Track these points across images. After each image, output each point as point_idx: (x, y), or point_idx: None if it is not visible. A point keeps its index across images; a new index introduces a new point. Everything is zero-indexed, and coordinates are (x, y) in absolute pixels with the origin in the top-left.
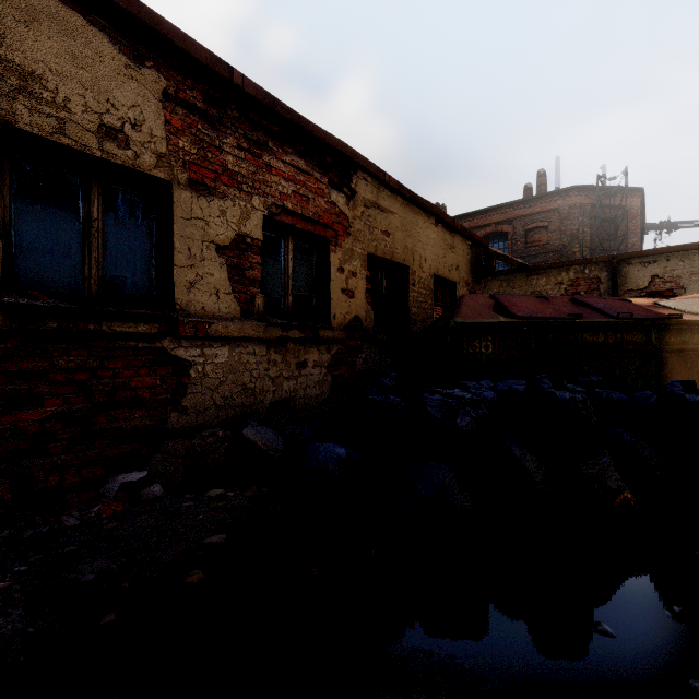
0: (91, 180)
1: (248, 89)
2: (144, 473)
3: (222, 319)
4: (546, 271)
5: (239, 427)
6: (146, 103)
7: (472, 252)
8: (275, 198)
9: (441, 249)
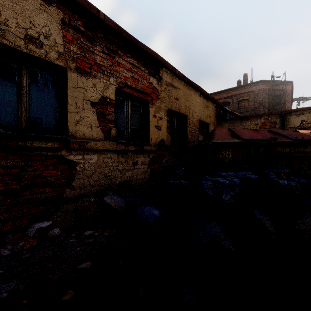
0: (22, 65)
1: (107, 21)
2: (50, 222)
3: (94, 140)
4: (250, 118)
5: (102, 196)
6: (52, 25)
7: (216, 109)
8: (122, 79)
9: (202, 107)
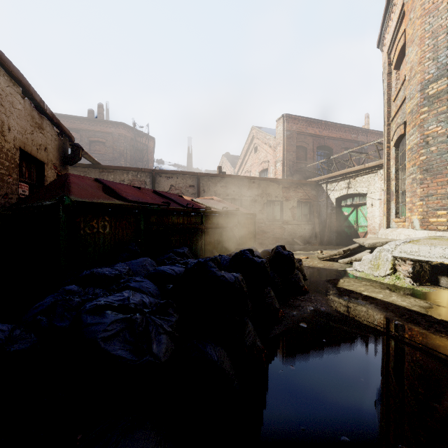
0: None
1: None
2: None
3: None
4: (114, 171)
5: None
6: None
7: (60, 140)
8: None
9: (29, 125)
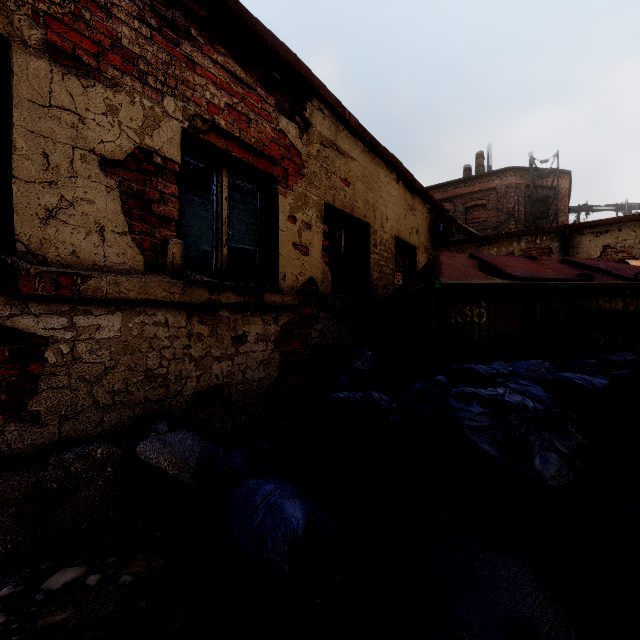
0: None
1: None
2: None
3: (110, 272)
4: (497, 241)
5: (136, 438)
6: None
7: (430, 217)
8: (201, 107)
9: (402, 209)
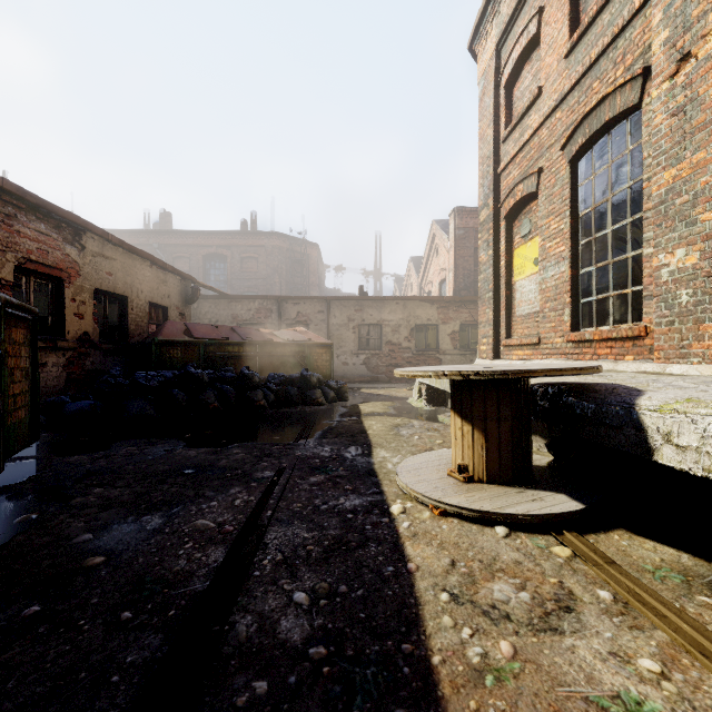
0: None
1: (6, 186)
2: None
3: None
4: (241, 300)
5: None
6: None
7: (182, 285)
8: (23, 253)
9: (156, 283)
